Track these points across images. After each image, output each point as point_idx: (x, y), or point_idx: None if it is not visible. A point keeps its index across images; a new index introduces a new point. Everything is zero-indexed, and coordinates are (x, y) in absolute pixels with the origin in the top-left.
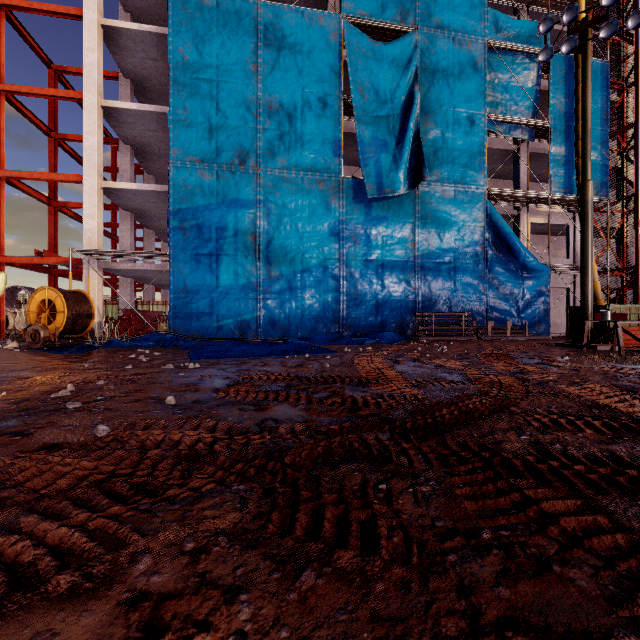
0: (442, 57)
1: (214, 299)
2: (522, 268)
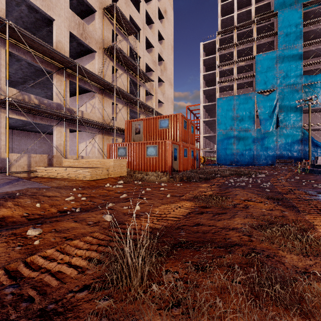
0: (286, 93)
1: (225, 157)
2: (316, 146)
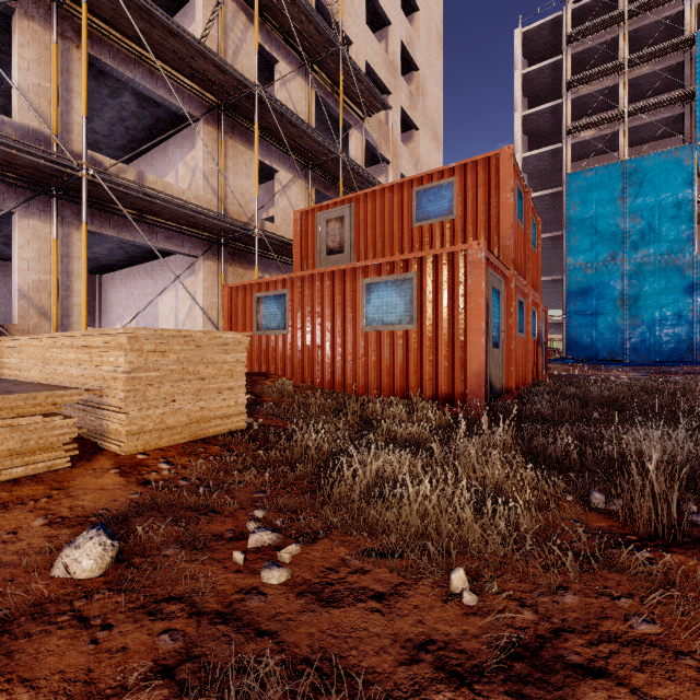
0: None
1: (593, 339)
2: None
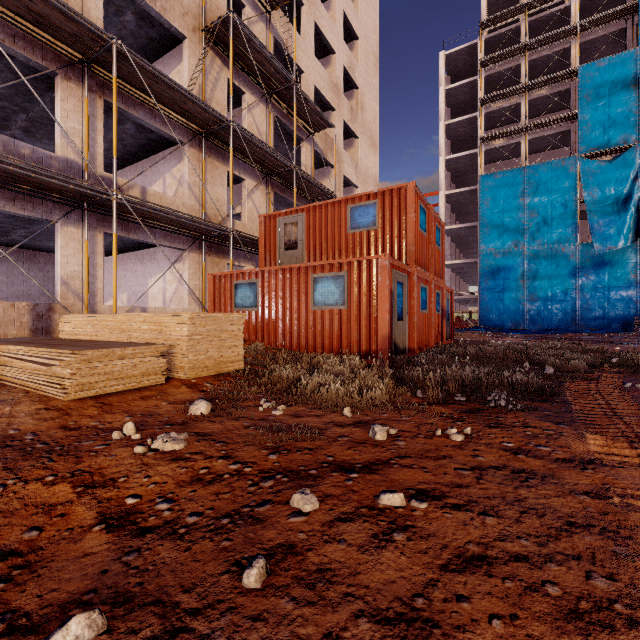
0: None
1: (501, 312)
2: None
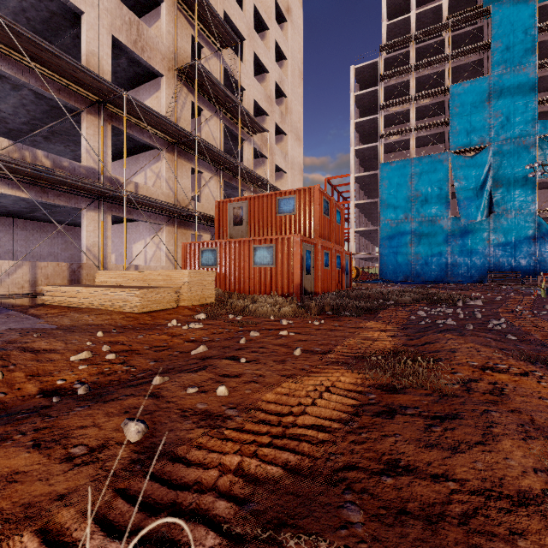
0: (506, 153)
1: (395, 268)
2: None
